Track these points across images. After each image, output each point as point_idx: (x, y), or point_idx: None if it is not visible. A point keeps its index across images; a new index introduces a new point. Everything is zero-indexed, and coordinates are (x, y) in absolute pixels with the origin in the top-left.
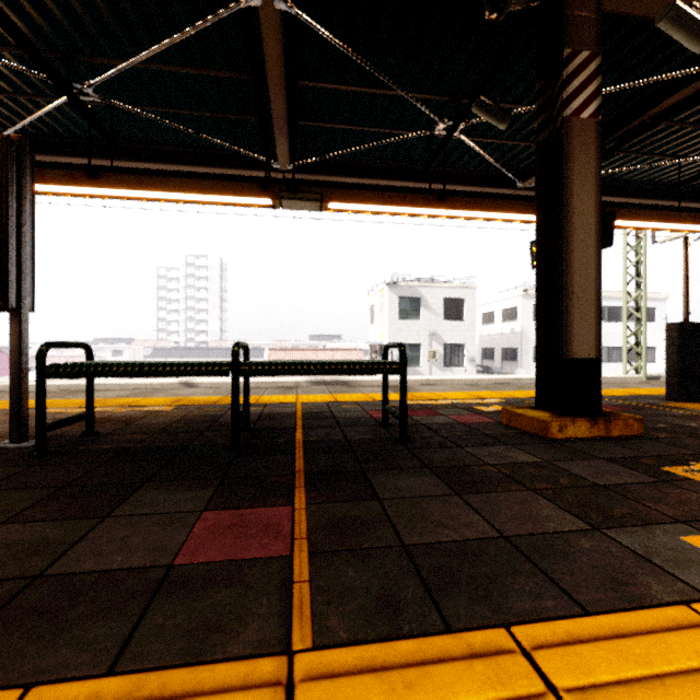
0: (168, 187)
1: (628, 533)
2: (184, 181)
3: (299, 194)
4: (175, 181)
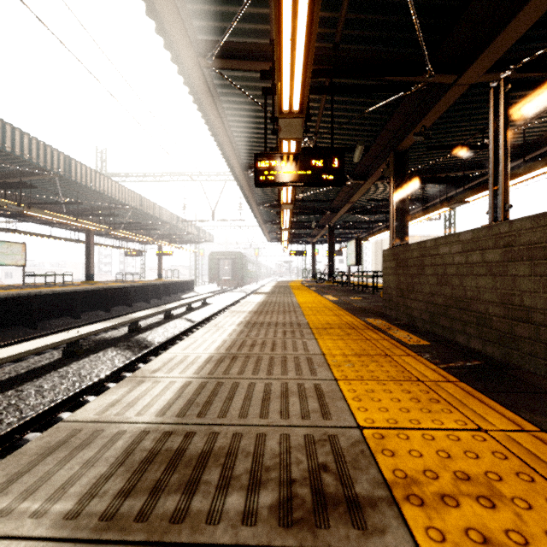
0: (422, 215)
1: (331, 295)
2: (425, 211)
3: (450, 203)
4: (423, 212)
